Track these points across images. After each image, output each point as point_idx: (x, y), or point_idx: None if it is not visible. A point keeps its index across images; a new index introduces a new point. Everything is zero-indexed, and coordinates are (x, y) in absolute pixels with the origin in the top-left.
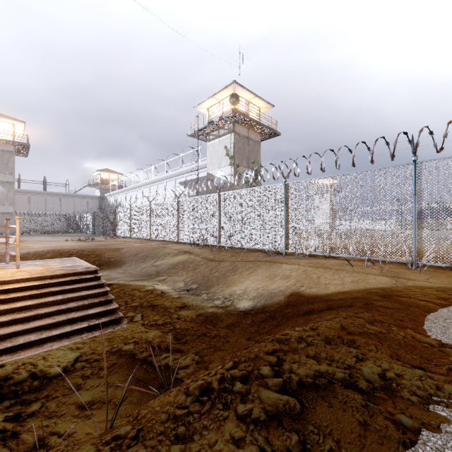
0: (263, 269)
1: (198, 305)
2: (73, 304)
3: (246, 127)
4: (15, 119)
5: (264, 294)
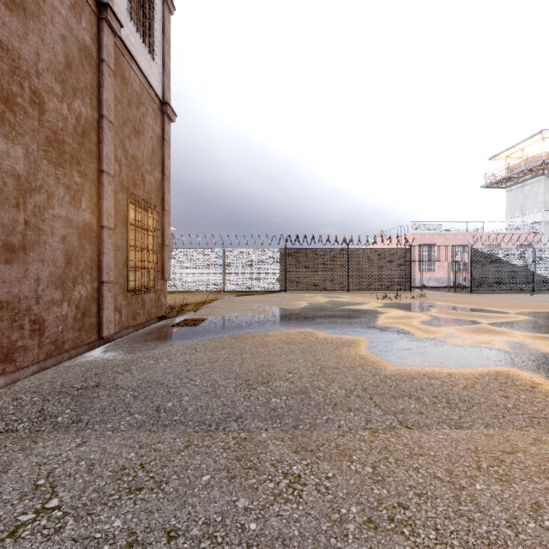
0: None
1: None
2: None
3: None
4: None
5: None
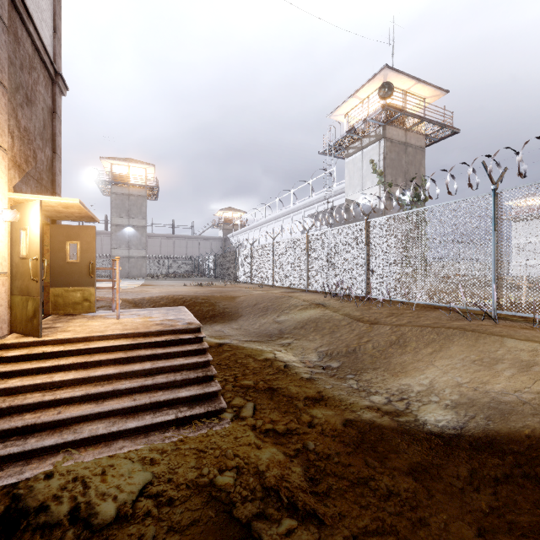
0: (460, 345)
1: (343, 399)
2: (162, 377)
3: (402, 129)
4: (146, 163)
5: (480, 402)
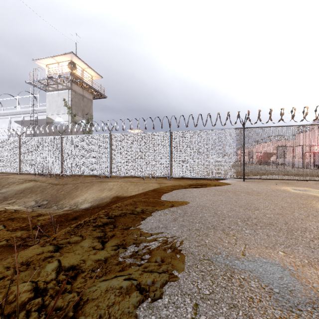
0: (96, 186)
1: (51, 213)
2: None
3: (81, 87)
4: None
5: (98, 199)
